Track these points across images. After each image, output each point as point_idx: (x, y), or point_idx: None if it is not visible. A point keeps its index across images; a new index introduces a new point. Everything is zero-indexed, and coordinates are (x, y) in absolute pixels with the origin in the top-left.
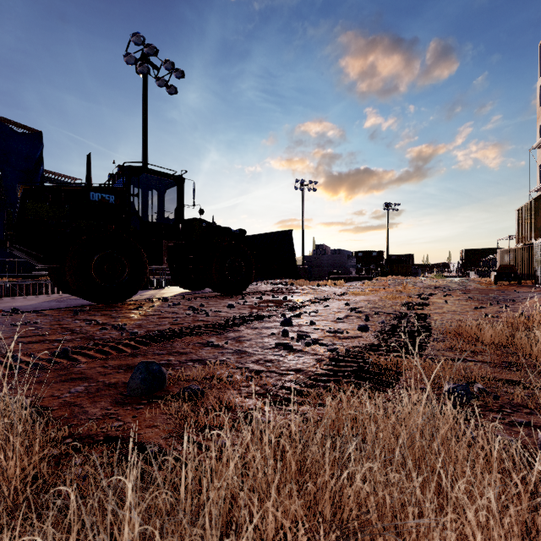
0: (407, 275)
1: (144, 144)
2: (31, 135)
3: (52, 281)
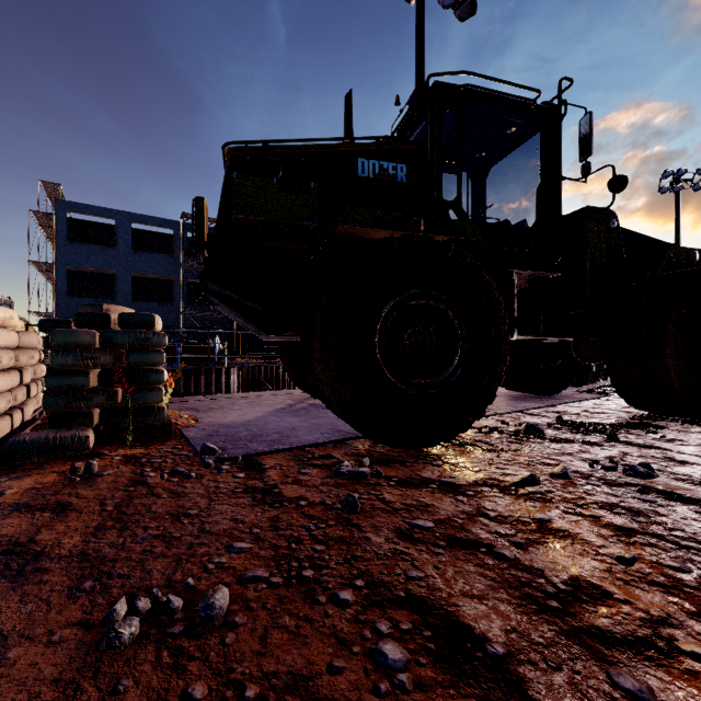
0: None
1: None
2: None
3: (286, 371)
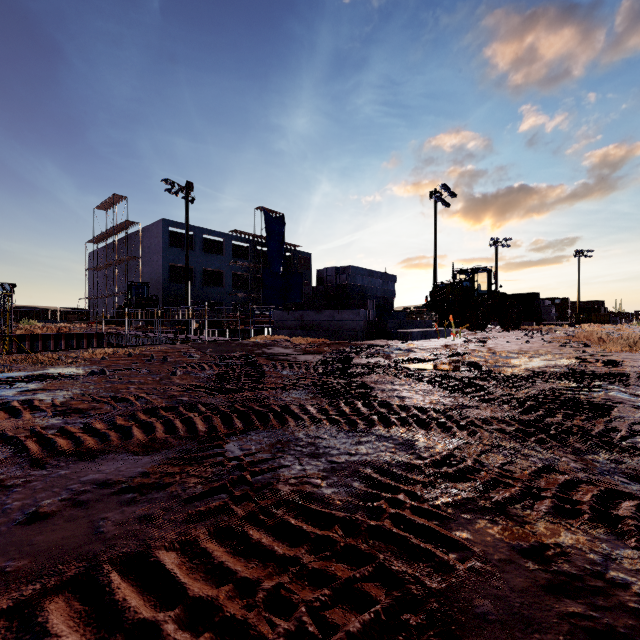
0: (605, 323)
1: (435, 242)
2: (279, 218)
3: None
